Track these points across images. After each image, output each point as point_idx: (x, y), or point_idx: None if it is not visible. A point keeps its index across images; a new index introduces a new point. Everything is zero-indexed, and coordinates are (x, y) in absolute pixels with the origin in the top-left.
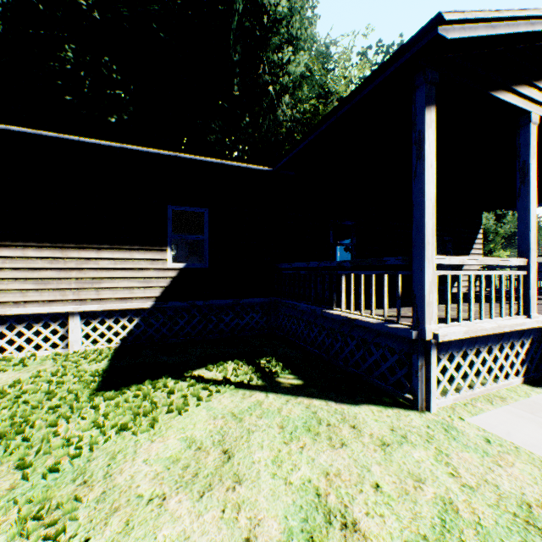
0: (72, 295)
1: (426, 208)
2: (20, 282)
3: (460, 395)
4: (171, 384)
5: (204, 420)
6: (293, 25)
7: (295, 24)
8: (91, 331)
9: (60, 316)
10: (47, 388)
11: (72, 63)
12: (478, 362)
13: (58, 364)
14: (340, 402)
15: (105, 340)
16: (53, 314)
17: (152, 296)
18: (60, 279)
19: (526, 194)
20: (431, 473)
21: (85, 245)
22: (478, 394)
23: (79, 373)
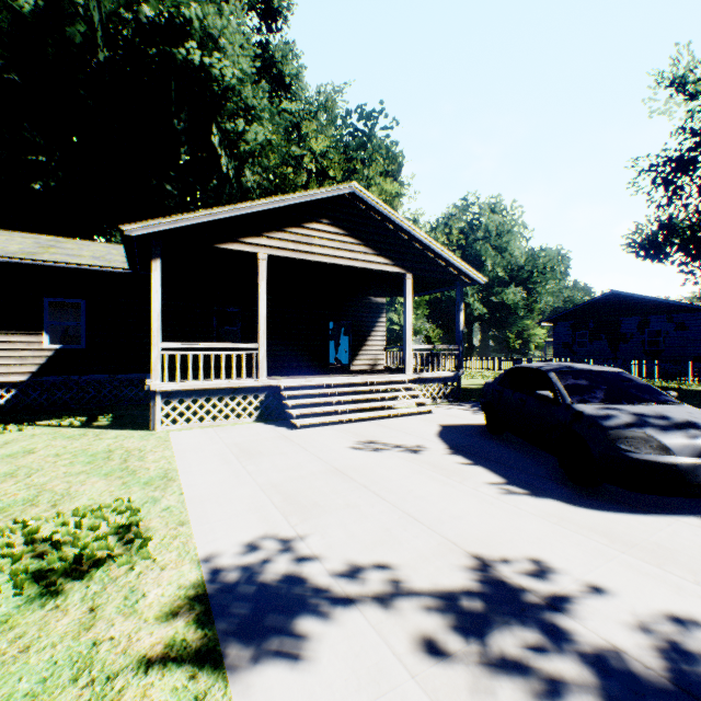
0: None
1: (153, 316)
2: None
3: (190, 424)
4: (13, 427)
5: (12, 436)
6: (246, 95)
7: (249, 94)
8: None
9: None
10: None
11: None
12: (209, 406)
13: None
14: (112, 430)
15: None
16: None
17: (29, 372)
18: None
19: (259, 303)
20: (101, 444)
21: None
22: (208, 425)
23: None
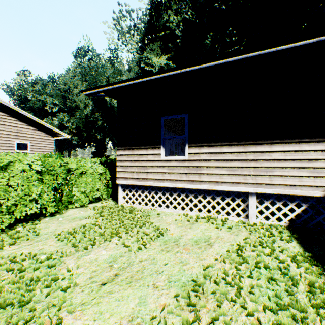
0: (250, 180)
1: None
2: (218, 169)
3: None
4: None
5: None
6: None
7: None
8: (262, 208)
9: (241, 194)
10: (276, 265)
11: (209, 44)
12: None
13: (254, 234)
14: None
15: (274, 217)
16: (237, 192)
17: (322, 186)
18: (242, 168)
19: None
20: None
21: (260, 141)
22: None
23: (288, 254)
